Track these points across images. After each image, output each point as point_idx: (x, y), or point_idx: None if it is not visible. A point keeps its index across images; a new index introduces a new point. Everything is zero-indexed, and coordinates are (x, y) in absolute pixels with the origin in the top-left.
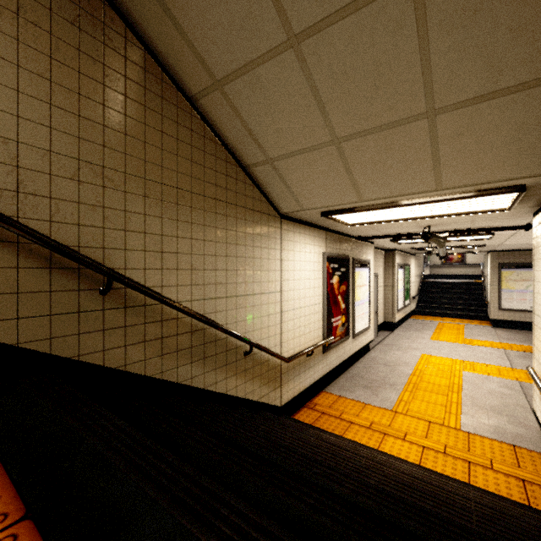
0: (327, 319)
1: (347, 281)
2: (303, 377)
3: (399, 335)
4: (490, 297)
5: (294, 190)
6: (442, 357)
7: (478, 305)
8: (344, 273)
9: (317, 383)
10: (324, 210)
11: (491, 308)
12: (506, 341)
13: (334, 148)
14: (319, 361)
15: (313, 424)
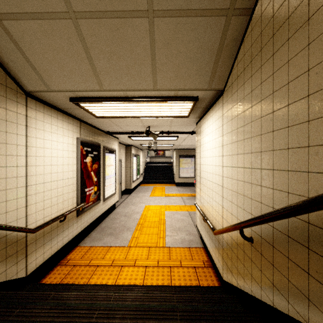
0: (81, 189)
1: (98, 161)
2: (56, 240)
3: (134, 196)
4: (175, 172)
5: (36, 65)
6: (155, 205)
7: (170, 176)
8: (96, 155)
9: (72, 241)
10: (72, 96)
11: (176, 177)
12: (182, 192)
13: (71, 23)
14: (74, 223)
15: (63, 279)
